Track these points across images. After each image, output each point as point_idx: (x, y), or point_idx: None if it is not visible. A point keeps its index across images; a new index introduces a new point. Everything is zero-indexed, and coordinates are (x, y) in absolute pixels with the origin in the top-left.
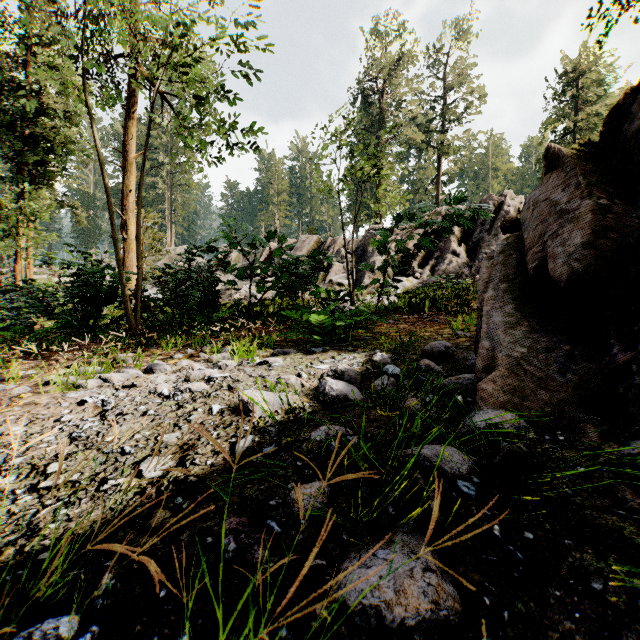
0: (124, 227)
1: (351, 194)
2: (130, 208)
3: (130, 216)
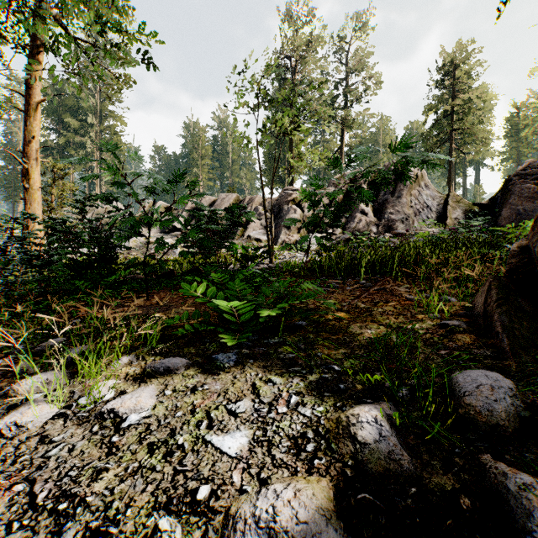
0: (25, 176)
1: (266, 160)
2: (33, 155)
3: (33, 164)
